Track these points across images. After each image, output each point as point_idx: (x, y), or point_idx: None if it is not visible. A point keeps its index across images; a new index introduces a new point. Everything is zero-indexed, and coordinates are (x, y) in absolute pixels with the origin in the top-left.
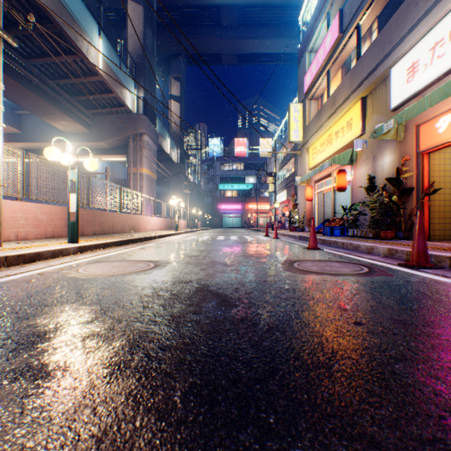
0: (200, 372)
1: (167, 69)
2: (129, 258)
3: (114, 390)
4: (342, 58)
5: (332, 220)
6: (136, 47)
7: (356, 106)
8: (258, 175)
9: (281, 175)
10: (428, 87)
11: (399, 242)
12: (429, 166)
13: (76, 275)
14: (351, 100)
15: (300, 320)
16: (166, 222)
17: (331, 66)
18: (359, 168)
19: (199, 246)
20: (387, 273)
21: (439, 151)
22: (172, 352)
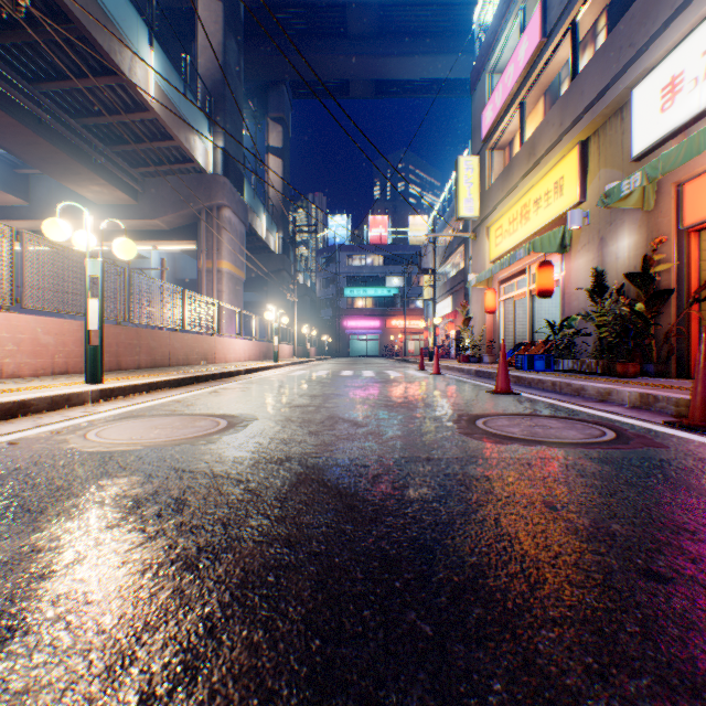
0: None
1: (262, 105)
2: (186, 410)
3: None
4: (545, 78)
5: (530, 344)
6: (211, 67)
7: (571, 155)
8: (407, 272)
9: (443, 273)
10: (700, 118)
11: (651, 382)
12: (699, 253)
13: (77, 446)
14: (563, 146)
15: (522, 567)
16: (260, 347)
17: (527, 93)
18: (576, 258)
19: (310, 387)
20: (654, 442)
21: None
22: (212, 686)
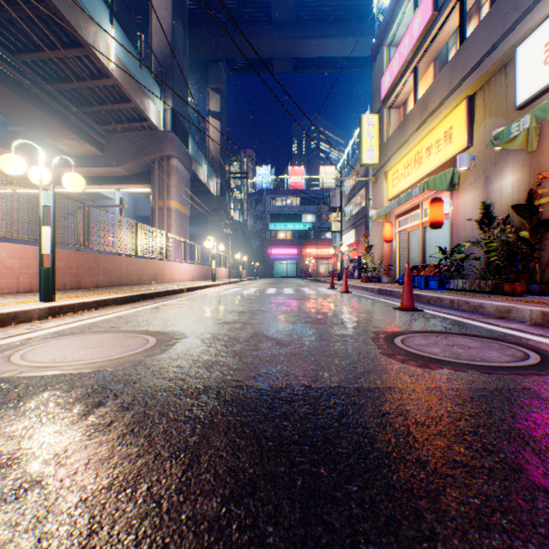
0: None
1: (204, 78)
2: (123, 326)
3: None
4: (435, 47)
5: (422, 267)
6: (162, 45)
7: (460, 108)
8: (319, 210)
9: (347, 211)
10: None
11: (541, 300)
12: None
13: None
14: (452, 100)
15: None
16: (201, 270)
17: (420, 59)
18: (463, 194)
19: (239, 304)
20: None
21: None
22: None
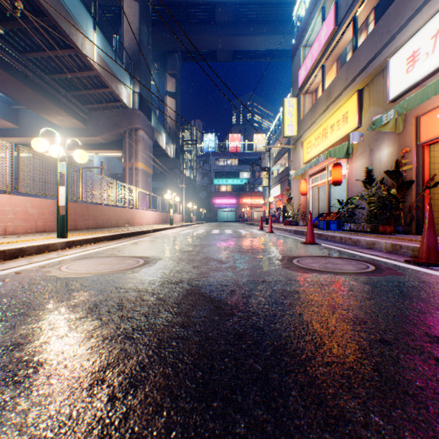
0: (182, 433)
1: (163, 66)
2: (118, 253)
3: None
4: (337, 51)
5: (328, 214)
6: (131, 43)
7: (353, 98)
8: (253, 169)
9: (275, 169)
10: (430, 77)
11: (400, 237)
12: (429, 158)
13: (56, 274)
14: (348, 92)
15: (312, 338)
16: (161, 216)
17: (326, 59)
18: (355, 161)
19: (193, 240)
20: (397, 272)
21: None
22: (146, 393)
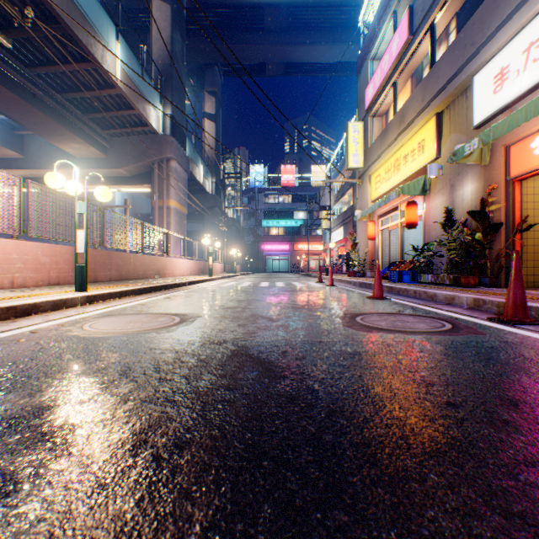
0: (232, 488)
1: (200, 81)
2: (149, 310)
3: (98, 523)
4: (412, 65)
5: (400, 263)
6: (162, 54)
7: (430, 123)
8: (310, 208)
9: (337, 208)
10: (521, 99)
11: (485, 290)
12: (521, 196)
13: (79, 334)
14: (424, 116)
15: (372, 400)
16: (198, 265)
17: (399, 76)
18: (434, 199)
19: (237, 295)
20: (476, 331)
21: (533, 177)
22: (192, 453)
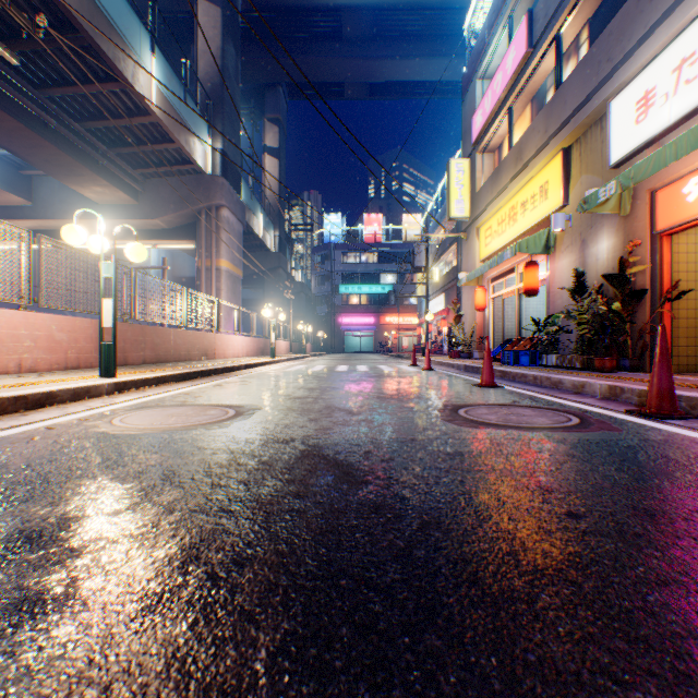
0: (303, 610)
1: (259, 106)
2: (195, 401)
3: (146, 648)
4: (532, 86)
5: (517, 340)
6: (210, 71)
7: (555, 161)
8: (401, 270)
9: (436, 270)
10: (671, 130)
11: (624, 376)
12: (671, 255)
13: (107, 430)
14: (548, 152)
15: (475, 510)
16: (257, 344)
17: (515, 100)
18: (560, 258)
19: (307, 381)
20: (610, 427)
21: (687, 231)
22: (255, 570)
